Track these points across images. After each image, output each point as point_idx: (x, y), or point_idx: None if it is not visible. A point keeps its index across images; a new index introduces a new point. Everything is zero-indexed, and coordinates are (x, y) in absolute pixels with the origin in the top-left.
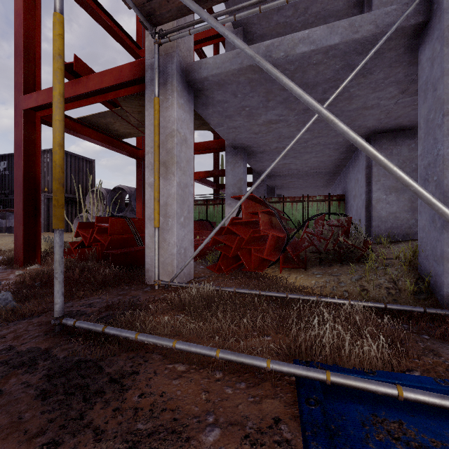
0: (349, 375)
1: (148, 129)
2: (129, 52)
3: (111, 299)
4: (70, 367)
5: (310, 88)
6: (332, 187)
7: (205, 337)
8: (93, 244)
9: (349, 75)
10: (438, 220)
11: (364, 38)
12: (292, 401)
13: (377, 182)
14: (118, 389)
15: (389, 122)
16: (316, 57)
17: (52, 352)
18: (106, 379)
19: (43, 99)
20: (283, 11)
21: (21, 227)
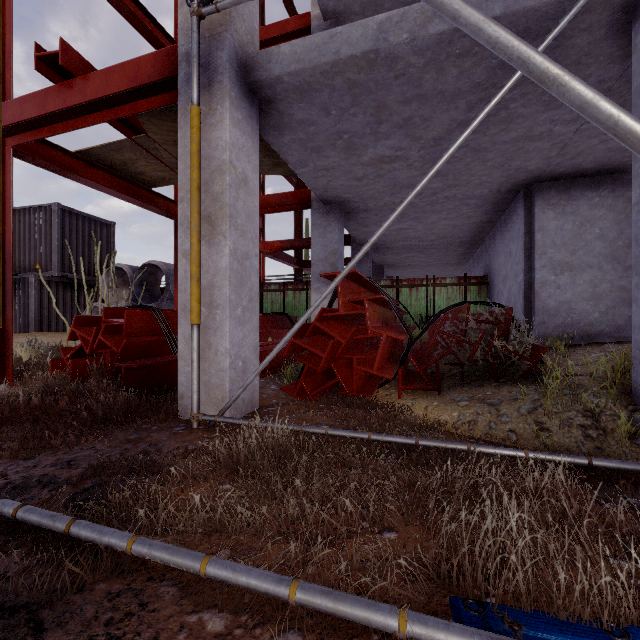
0: None
1: (182, 161)
2: None
3: (110, 451)
4: None
5: (447, 101)
6: (466, 266)
7: (269, 543)
8: (99, 351)
9: None
10: None
11: (543, 7)
12: None
13: (542, 256)
14: None
15: (562, 163)
16: (460, 43)
17: None
18: None
19: (13, 116)
20: None
21: None
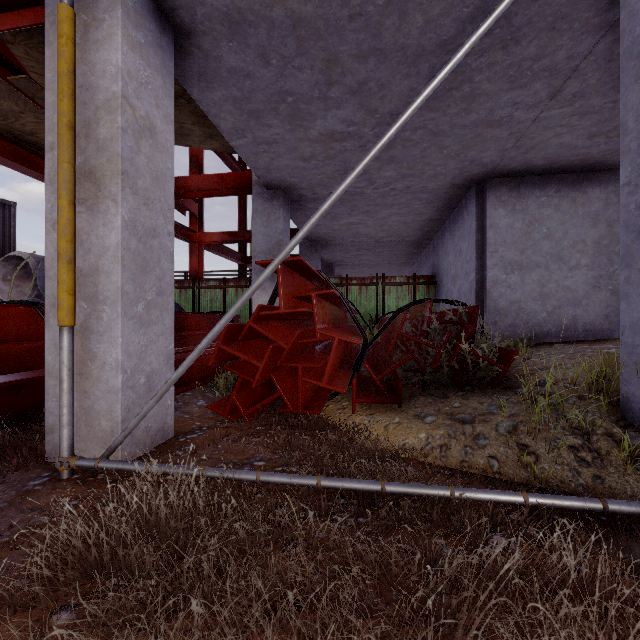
0: None
1: (51, 91)
2: None
3: None
4: None
5: (408, 63)
6: (413, 266)
7: None
8: None
9: None
10: None
11: None
12: None
13: (494, 254)
14: None
15: (515, 157)
16: None
17: None
18: None
19: None
20: None
21: None
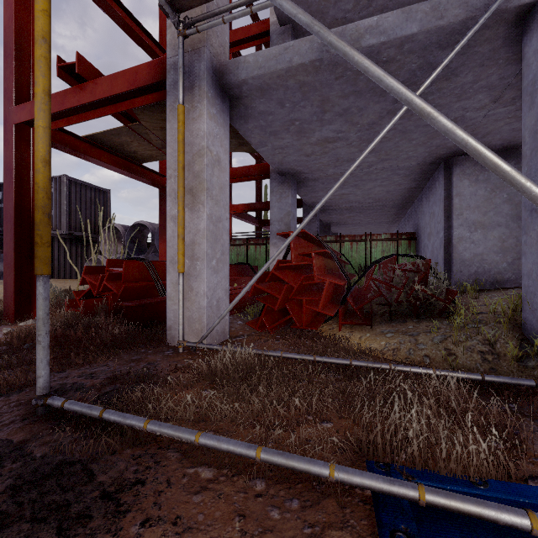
0: (452, 493)
1: (170, 146)
2: (151, 56)
3: (120, 367)
4: (48, 472)
5: (378, 95)
6: (399, 224)
7: (241, 426)
8: (103, 294)
9: (434, 71)
10: None
11: (451, 25)
12: (370, 534)
13: (459, 216)
14: (112, 510)
15: None
16: (386, 53)
17: (27, 448)
18: (96, 494)
19: None
20: (342, 4)
21: (12, 272)
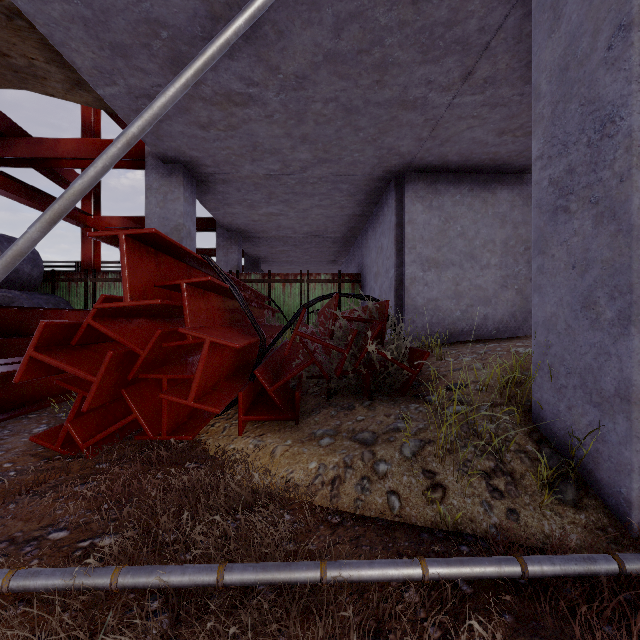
0: None
1: None
2: None
3: None
4: None
5: (308, 4)
6: (342, 265)
7: None
8: None
9: None
10: (609, 302)
11: None
12: None
13: (412, 250)
14: None
15: (431, 149)
16: None
17: None
18: None
19: None
20: None
21: None
